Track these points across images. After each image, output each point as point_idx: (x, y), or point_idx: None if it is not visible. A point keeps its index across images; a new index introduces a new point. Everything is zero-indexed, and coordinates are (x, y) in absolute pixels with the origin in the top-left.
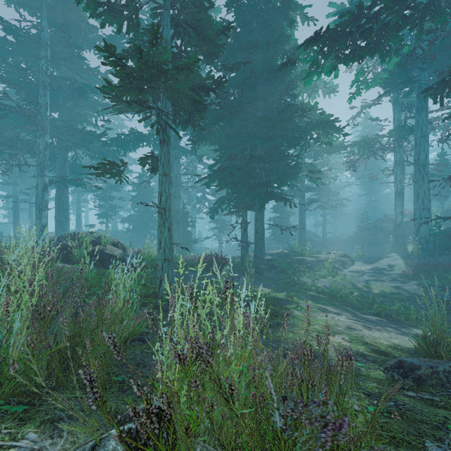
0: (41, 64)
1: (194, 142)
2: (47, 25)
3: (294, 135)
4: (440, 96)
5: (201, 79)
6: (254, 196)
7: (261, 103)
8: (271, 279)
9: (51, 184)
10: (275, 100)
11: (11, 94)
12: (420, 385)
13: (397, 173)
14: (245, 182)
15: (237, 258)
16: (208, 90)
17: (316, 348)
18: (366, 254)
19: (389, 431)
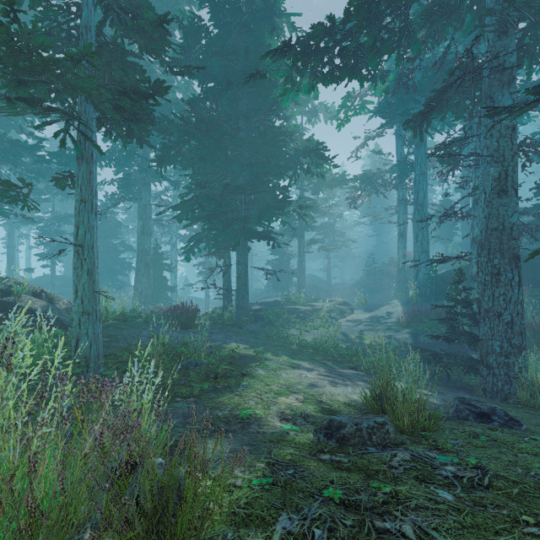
0: None
1: (160, 164)
2: None
3: (278, 163)
4: (419, 130)
5: (132, 81)
6: (229, 234)
7: (244, 122)
8: (253, 333)
9: None
10: (258, 120)
11: None
12: (342, 446)
13: (400, 212)
14: (222, 217)
15: (219, 309)
16: (145, 96)
17: (257, 413)
18: (368, 301)
19: (250, 508)
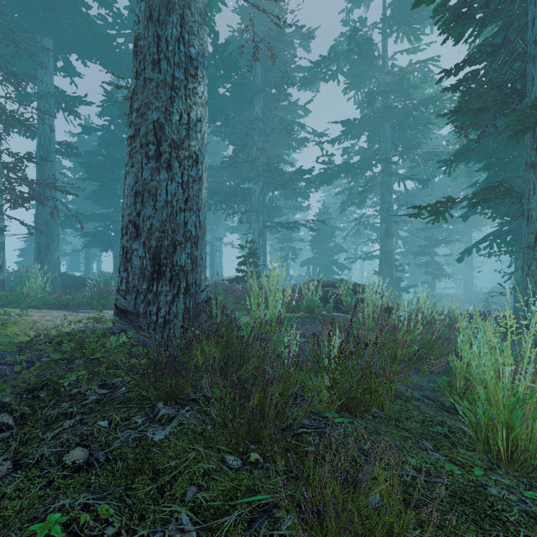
0: (256, 111)
1: (451, 163)
2: (260, 70)
3: None
4: None
5: None
6: None
7: None
8: None
9: (237, 229)
10: None
11: (209, 147)
12: None
13: None
14: None
15: None
16: None
17: None
18: None
19: None
